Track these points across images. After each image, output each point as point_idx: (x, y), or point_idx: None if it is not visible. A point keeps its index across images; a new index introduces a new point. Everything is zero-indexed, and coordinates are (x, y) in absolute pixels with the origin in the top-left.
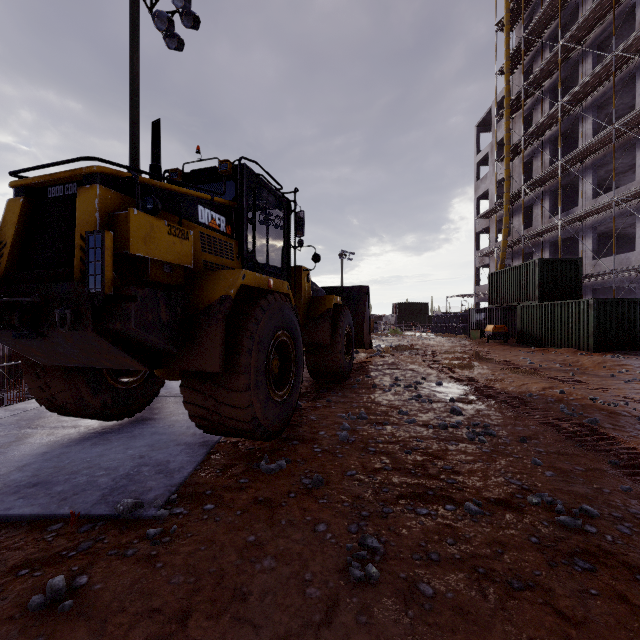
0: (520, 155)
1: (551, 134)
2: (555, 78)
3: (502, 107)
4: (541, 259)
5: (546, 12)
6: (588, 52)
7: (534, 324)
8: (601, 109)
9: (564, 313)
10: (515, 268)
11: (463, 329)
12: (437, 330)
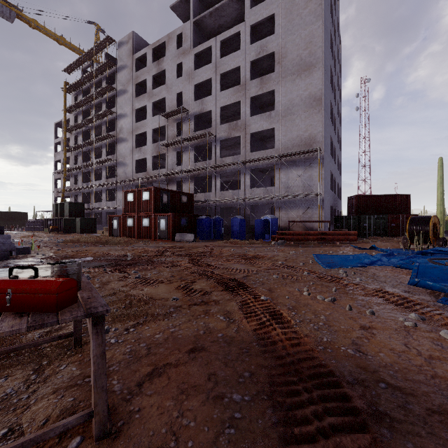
0: (73, 152)
1: (83, 150)
2: (84, 129)
3: (68, 122)
4: (70, 202)
5: (80, 103)
6: (93, 128)
7: (68, 225)
8: (99, 149)
9: (75, 221)
10: (63, 203)
11: (44, 228)
12: (29, 229)
